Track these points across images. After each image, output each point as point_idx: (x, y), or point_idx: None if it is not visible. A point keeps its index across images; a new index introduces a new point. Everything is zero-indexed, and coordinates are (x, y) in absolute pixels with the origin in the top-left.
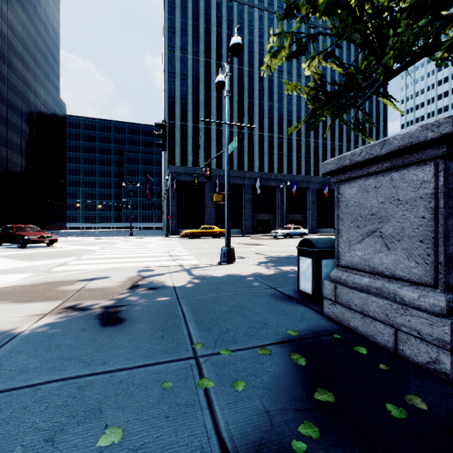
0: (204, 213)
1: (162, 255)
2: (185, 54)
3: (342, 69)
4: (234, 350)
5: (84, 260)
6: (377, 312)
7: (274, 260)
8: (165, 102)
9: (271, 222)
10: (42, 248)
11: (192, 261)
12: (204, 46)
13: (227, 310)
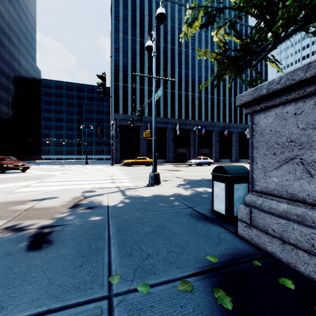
0: (139, 148)
1: (105, 178)
2: (126, 36)
3: (240, 40)
4: (153, 285)
5: (44, 183)
6: (300, 240)
7: (190, 183)
8: (112, 70)
9: (187, 155)
10: (17, 174)
11: (127, 183)
12: (139, 30)
13: (150, 231)
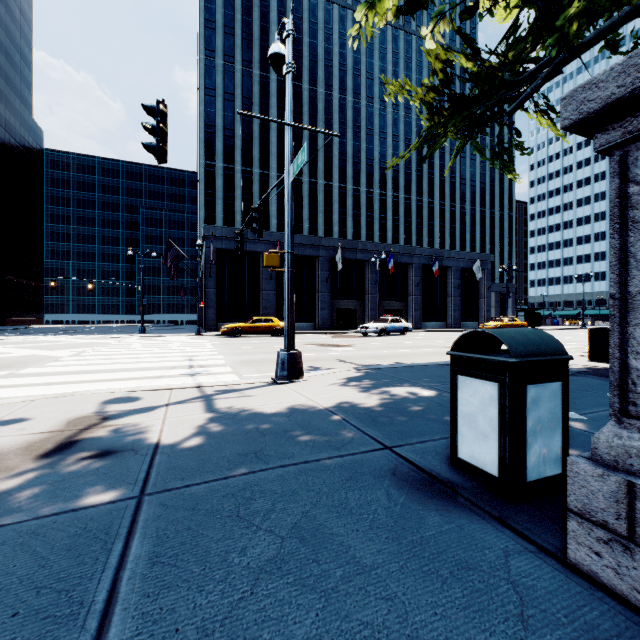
0: (258, 298)
1: (175, 365)
2: (230, 63)
3: (475, 64)
4: None
5: (16, 378)
6: None
7: (374, 374)
8: (200, 133)
9: (358, 313)
10: None
11: (224, 377)
12: (259, 53)
13: (269, 557)
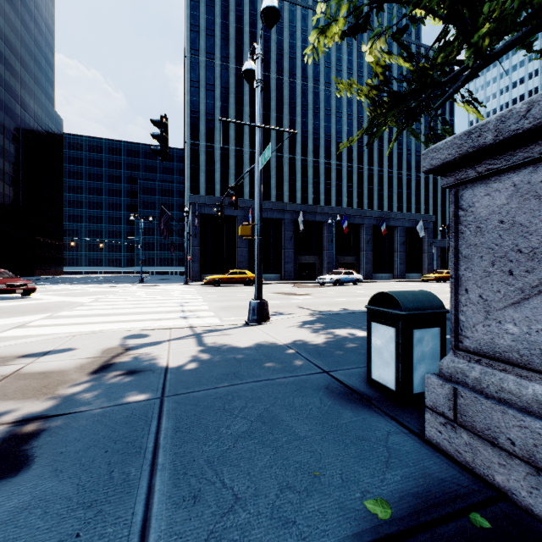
0: (234, 254)
1: (171, 310)
2: (211, 59)
3: (411, 64)
4: None
5: (56, 319)
6: None
7: (324, 319)
8: (186, 118)
9: (317, 266)
10: (12, 301)
11: (209, 320)
12: (235, 50)
13: (243, 430)
